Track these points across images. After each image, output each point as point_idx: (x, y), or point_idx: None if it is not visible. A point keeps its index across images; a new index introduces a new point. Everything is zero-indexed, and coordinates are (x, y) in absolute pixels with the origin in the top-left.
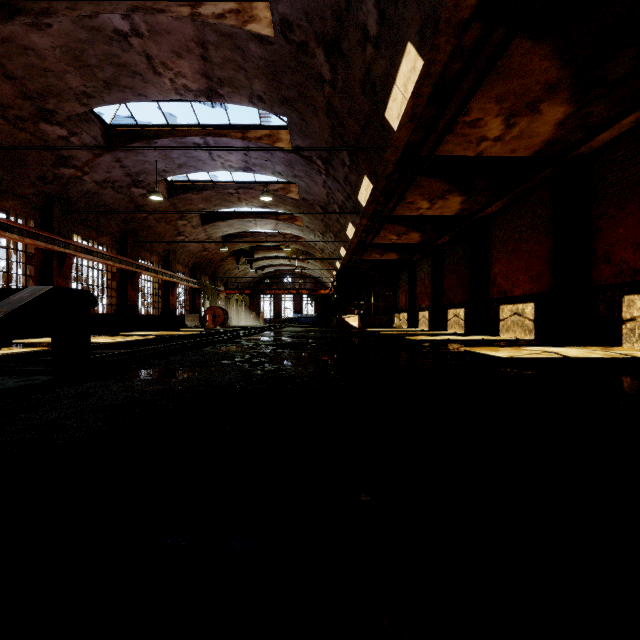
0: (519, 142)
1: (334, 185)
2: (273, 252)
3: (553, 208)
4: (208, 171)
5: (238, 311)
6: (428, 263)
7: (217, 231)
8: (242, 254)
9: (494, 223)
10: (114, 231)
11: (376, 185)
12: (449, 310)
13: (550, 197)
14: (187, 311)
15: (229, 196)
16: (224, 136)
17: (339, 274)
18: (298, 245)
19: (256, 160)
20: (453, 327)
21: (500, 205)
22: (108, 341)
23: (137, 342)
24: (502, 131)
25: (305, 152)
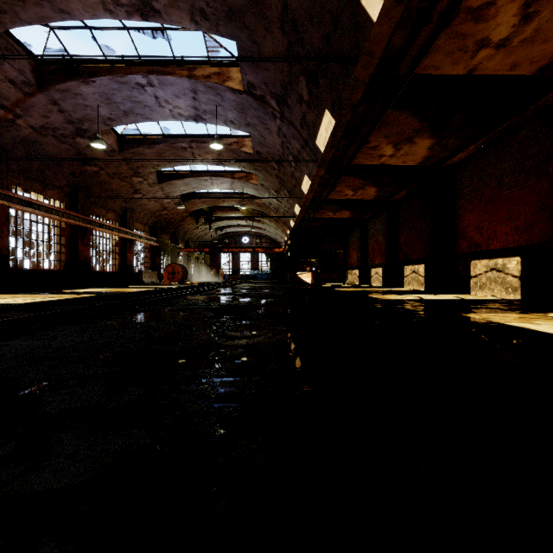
0: (527, 50)
1: (289, 131)
2: (231, 213)
3: (550, 144)
4: (157, 120)
5: (199, 268)
6: (382, 220)
7: (174, 190)
8: (201, 214)
9: (463, 171)
10: (62, 185)
11: (339, 120)
12: (406, 266)
13: (546, 131)
14: (147, 268)
15: (182, 151)
16: (169, 74)
17: (293, 233)
18: (254, 205)
19: (206, 106)
20: (411, 284)
21: (472, 150)
22: (18, 302)
23: (29, 306)
24: (512, 29)
25: (258, 90)
